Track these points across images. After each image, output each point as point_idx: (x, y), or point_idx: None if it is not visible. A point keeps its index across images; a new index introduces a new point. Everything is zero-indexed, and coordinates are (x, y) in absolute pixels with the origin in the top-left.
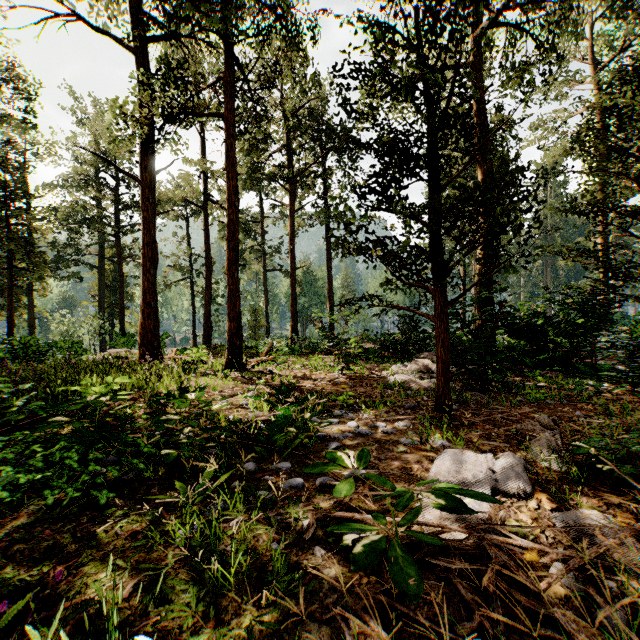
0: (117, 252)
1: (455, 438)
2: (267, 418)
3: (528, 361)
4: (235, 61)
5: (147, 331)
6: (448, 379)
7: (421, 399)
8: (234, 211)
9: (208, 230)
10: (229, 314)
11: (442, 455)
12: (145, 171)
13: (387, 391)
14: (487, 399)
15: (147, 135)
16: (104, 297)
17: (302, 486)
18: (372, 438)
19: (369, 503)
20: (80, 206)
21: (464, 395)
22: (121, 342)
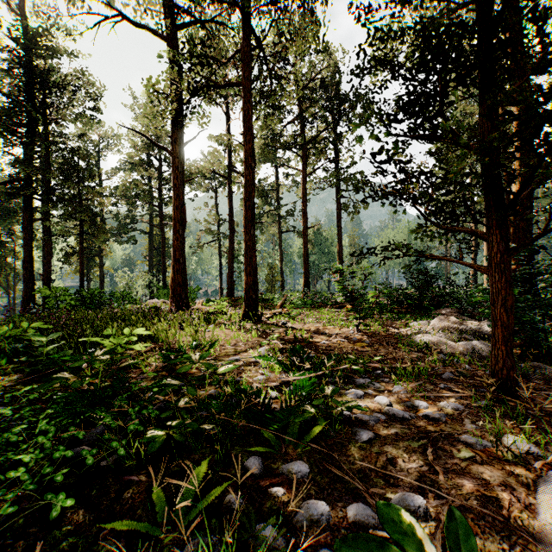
0: (160, 220)
1: None
2: (279, 382)
3: None
4: (251, 33)
5: (176, 284)
6: (511, 348)
7: (464, 368)
8: (250, 172)
9: (231, 197)
10: (246, 269)
11: (551, 483)
12: (175, 143)
13: (414, 354)
14: None
15: (176, 110)
16: (152, 257)
17: (327, 519)
18: (414, 426)
19: None
20: (133, 183)
21: (521, 366)
22: (163, 293)
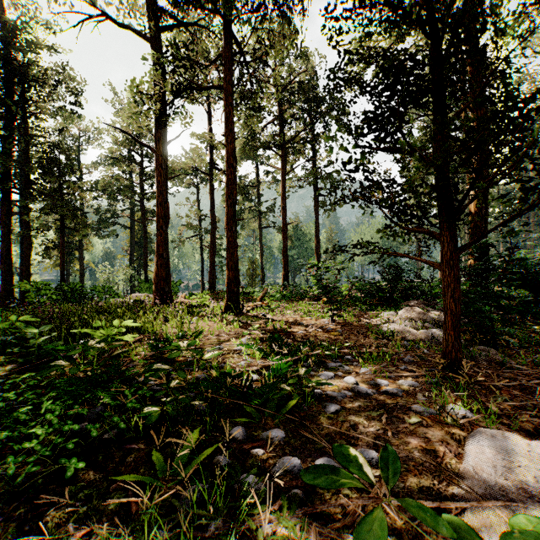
0: (142, 214)
1: (483, 410)
2: (259, 367)
3: (535, 312)
4: (233, 38)
5: (160, 279)
6: (459, 333)
7: (422, 352)
8: (232, 171)
9: (213, 193)
10: (228, 264)
11: (476, 437)
12: (158, 142)
13: (381, 341)
14: (501, 356)
15: (159, 110)
16: (133, 251)
17: (298, 470)
18: (375, 400)
19: (391, 512)
20: (114, 178)
21: (470, 349)
22: (145, 287)
